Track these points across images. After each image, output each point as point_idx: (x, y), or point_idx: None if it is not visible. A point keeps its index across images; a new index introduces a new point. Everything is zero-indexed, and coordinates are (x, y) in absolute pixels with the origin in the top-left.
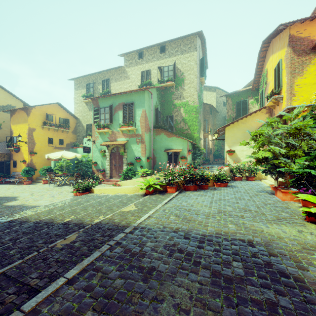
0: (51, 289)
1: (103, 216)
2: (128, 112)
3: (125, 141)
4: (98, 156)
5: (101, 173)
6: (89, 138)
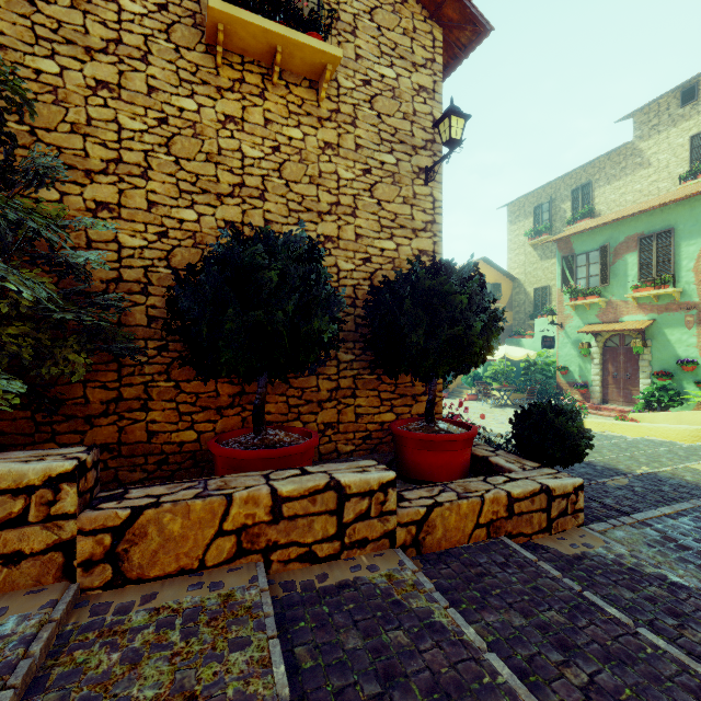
0: (650, 514)
1: (648, 468)
2: (655, 253)
3: (645, 322)
4: (569, 354)
5: (579, 389)
6: (551, 320)
